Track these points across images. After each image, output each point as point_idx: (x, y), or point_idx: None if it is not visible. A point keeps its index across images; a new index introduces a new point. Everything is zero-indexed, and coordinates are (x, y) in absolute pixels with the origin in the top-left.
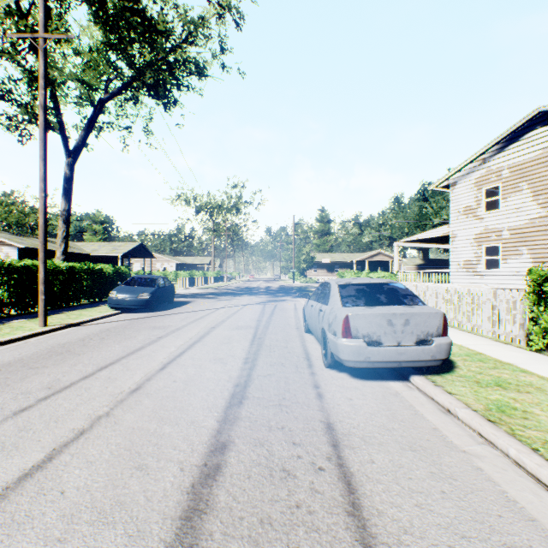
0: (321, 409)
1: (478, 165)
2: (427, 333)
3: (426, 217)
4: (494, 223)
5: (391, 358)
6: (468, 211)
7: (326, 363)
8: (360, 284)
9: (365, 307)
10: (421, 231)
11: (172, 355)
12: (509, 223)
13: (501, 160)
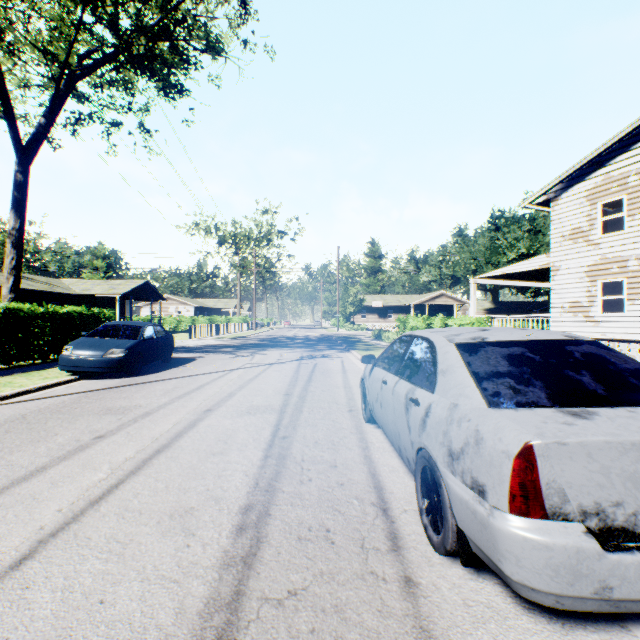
0: None
1: (591, 172)
2: None
3: (500, 251)
4: (616, 249)
5: None
6: (577, 234)
7: (440, 546)
8: (511, 343)
9: (563, 414)
10: (494, 268)
11: (83, 499)
12: (639, 250)
13: (626, 163)
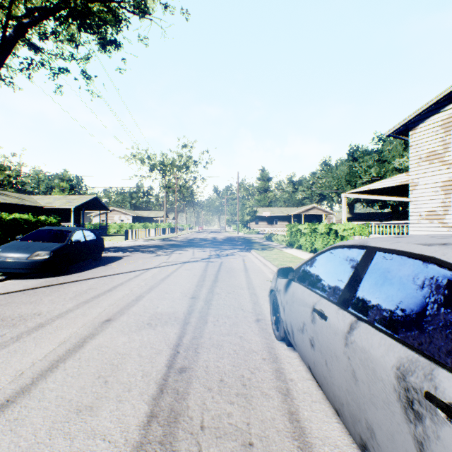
0: None
1: (445, 105)
2: None
3: (356, 175)
4: None
5: None
6: (433, 156)
7: None
8: None
9: None
10: (352, 187)
11: None
12: None
13: None
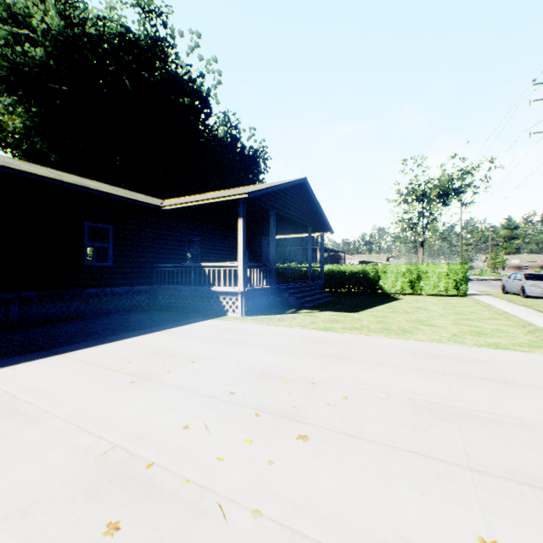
0: None
1: None
2: None
3: None
4: None
5: None
6: None
7: None
8: None
9: None
10: None
11: None
12: None
13: None
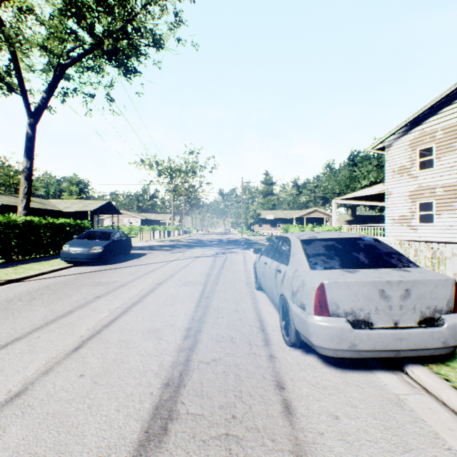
0: (295, 449)
1: (412, 128)
2: (434, 309)
3: (356, 180)
4: (428, 180)
5: (387, 345)
6: (403, 170)
7: (288, 341)
8: (329, 239)
9: (343, 271)
10: (351, 192)
11: (99, 325)
12: (443, 181)
13: (435, 122)
